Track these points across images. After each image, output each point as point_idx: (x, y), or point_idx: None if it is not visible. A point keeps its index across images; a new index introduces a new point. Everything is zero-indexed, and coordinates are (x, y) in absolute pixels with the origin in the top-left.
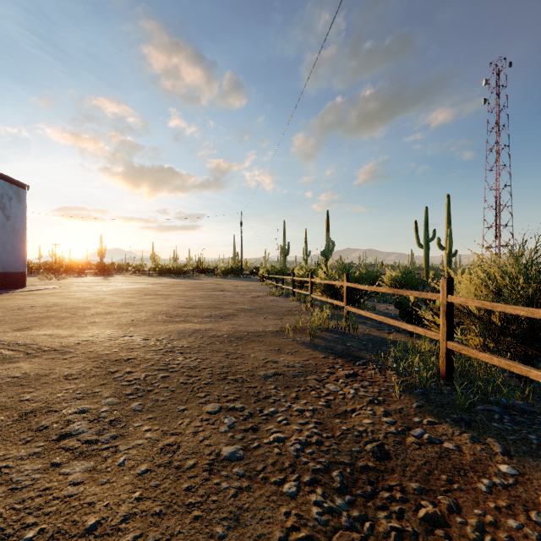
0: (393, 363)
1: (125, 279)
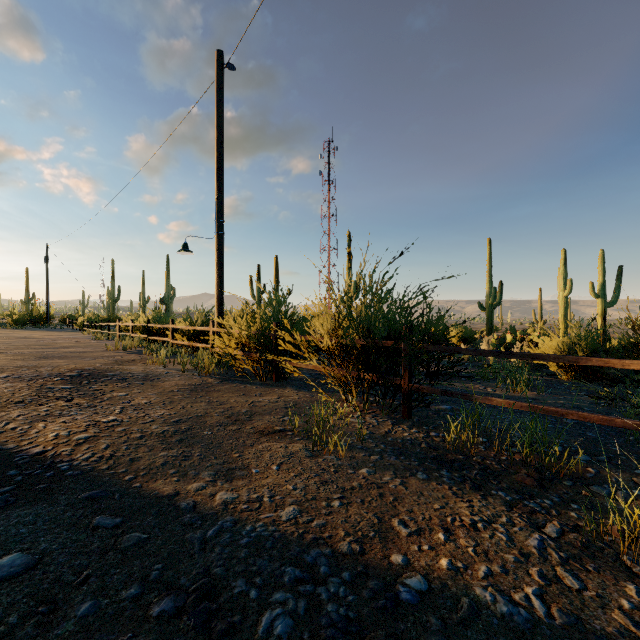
0: None
1: None
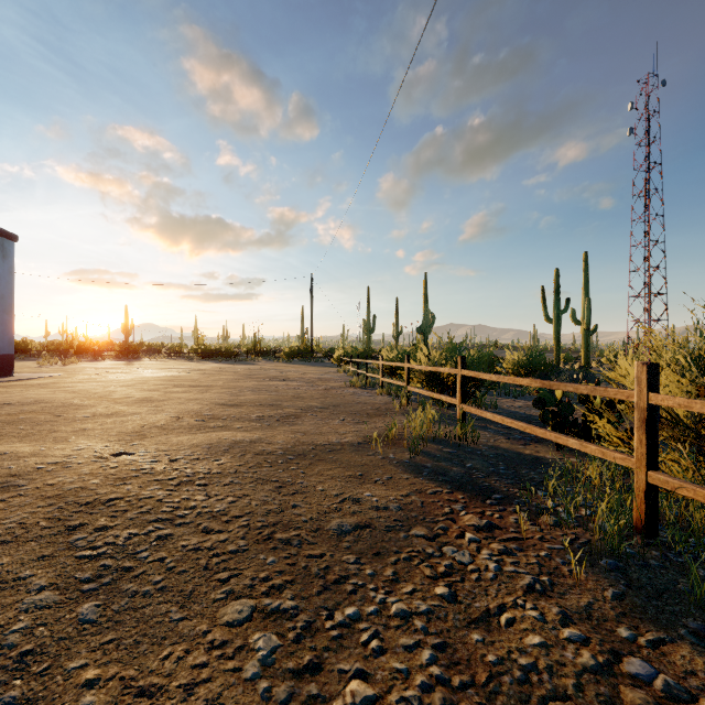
0: (545, 499)
1: (155, 364)
